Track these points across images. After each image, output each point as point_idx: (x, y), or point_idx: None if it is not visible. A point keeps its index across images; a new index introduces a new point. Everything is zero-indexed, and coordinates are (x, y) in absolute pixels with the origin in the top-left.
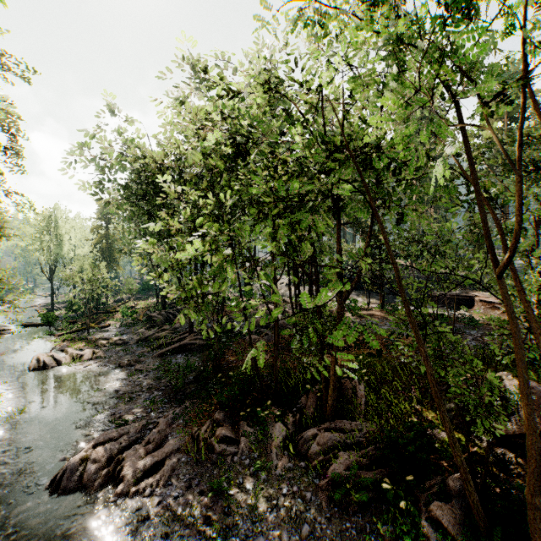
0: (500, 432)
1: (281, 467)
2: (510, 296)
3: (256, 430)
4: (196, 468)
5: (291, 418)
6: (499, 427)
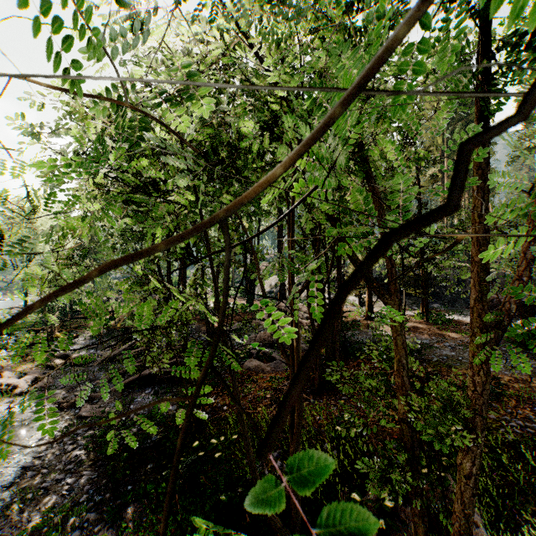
0: None
1: None
2: None
3: None
4: None
5: None
6: None
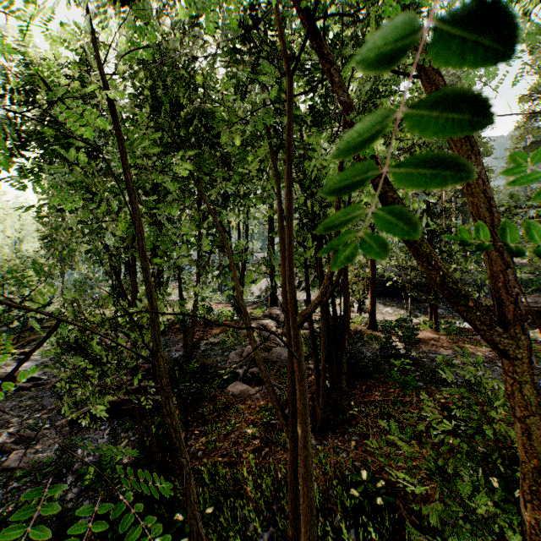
0: None
1: None
2: None
3: None
4: None
5: None
6: None
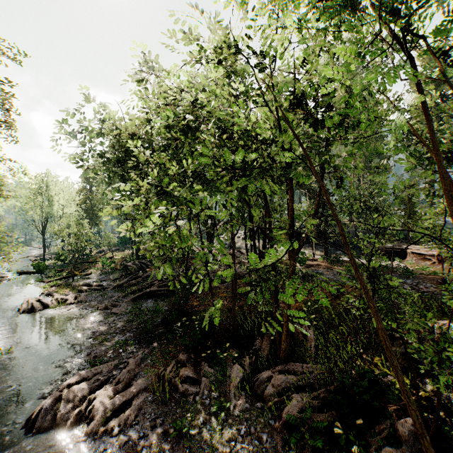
0: None
1: (239, 407)
2: (449, 249)
3: (216, 371)
4: (161, 407)
5: (247, 360)
6: None
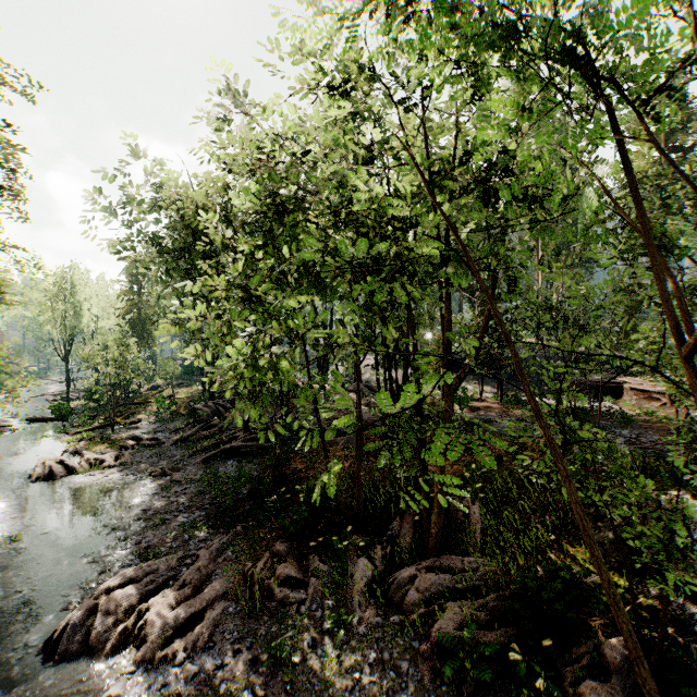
0: (691, 588)
1: (366, 623)
2: (684, 384)
3: (332, 568)
4: (248, 623)
5: (379, 552)
6: (689, 581)
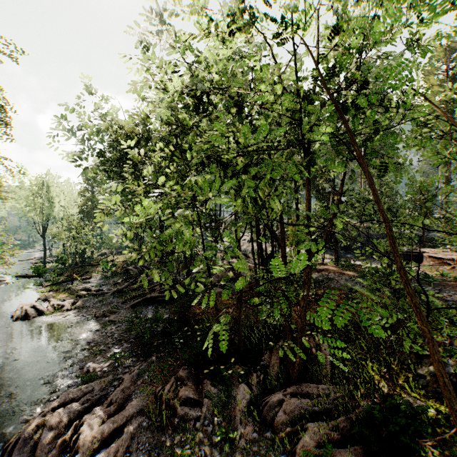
0: None
1: (246, 437)
2: None
3: (220, 390)
4: (157, 435)
5: (255, 378)
6: None
